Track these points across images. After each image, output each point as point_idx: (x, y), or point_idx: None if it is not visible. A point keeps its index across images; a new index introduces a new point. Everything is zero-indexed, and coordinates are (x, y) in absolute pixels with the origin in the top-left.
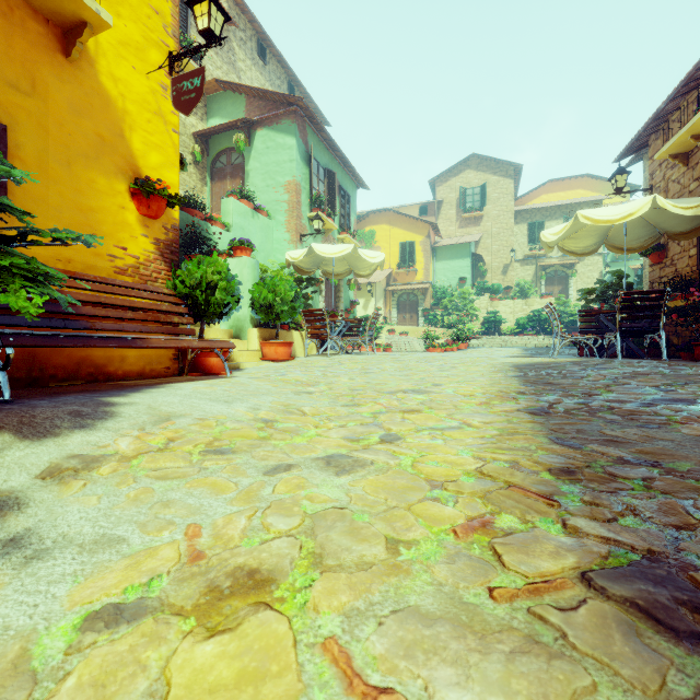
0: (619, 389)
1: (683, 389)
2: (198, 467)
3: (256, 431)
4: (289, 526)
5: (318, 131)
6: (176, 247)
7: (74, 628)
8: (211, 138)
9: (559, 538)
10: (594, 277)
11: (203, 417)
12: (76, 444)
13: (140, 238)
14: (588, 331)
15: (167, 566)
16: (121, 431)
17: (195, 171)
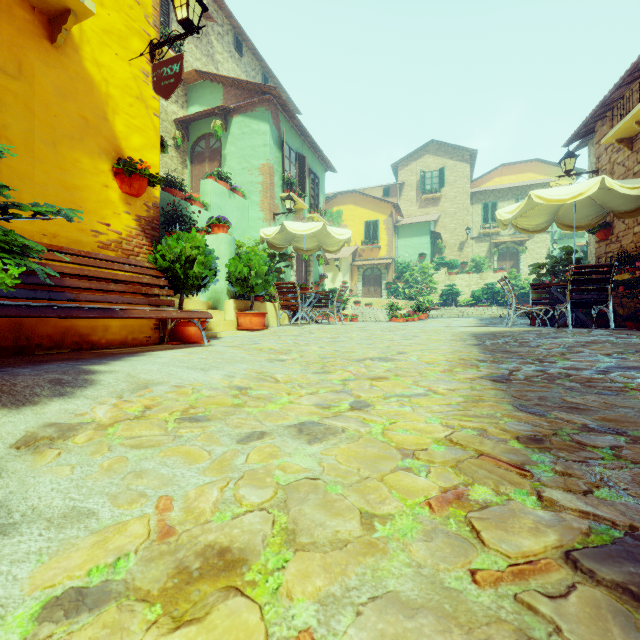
0: (574, 357)
1: (634, 357)
2: (173, 435)
3: (230, 398)
4: (261, 499)
5: (290, 118)
6: (157, 224)
7: (32, 617)
8: (191, 124)
9: (536, 512)
10: (543, 253)
11: (180, 384)
12: (53, 412)
13: (123, 215)
14: (540, 303)
15: (136, 543)
16: (100, 399)
17: (176, 154)
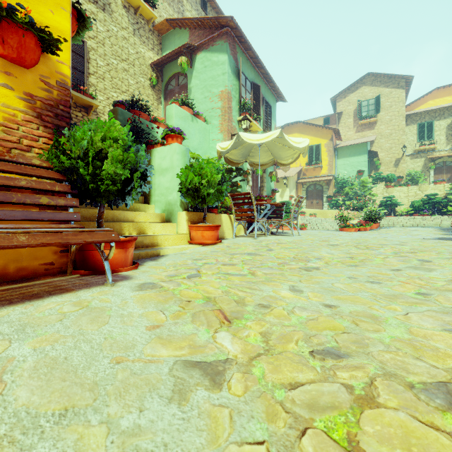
0: None
1: None
2: None
3: None
4: None
5: (246, 50)
6: (65, 110)
7: None
8: (164, 67)
9: None
10: None
11: None
12: None
13: None
14: None
15: None
16: None
17: (152, 93)
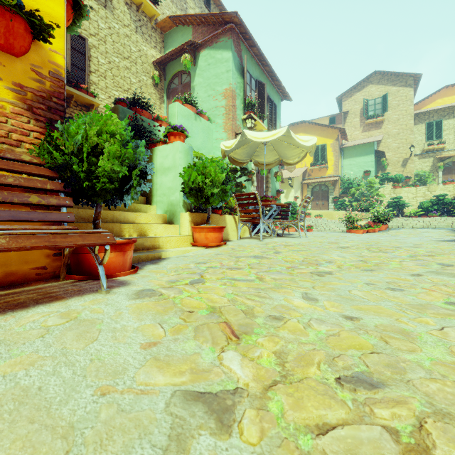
0: None
1: None
2: None
3: None
4: None
5: (250, 47)
6: (58, 103)
7: None
8: (167, 66)
9: None
10: None
11: None
12: None
13: None
14: None
15: None
16: None
17: (154, 91)
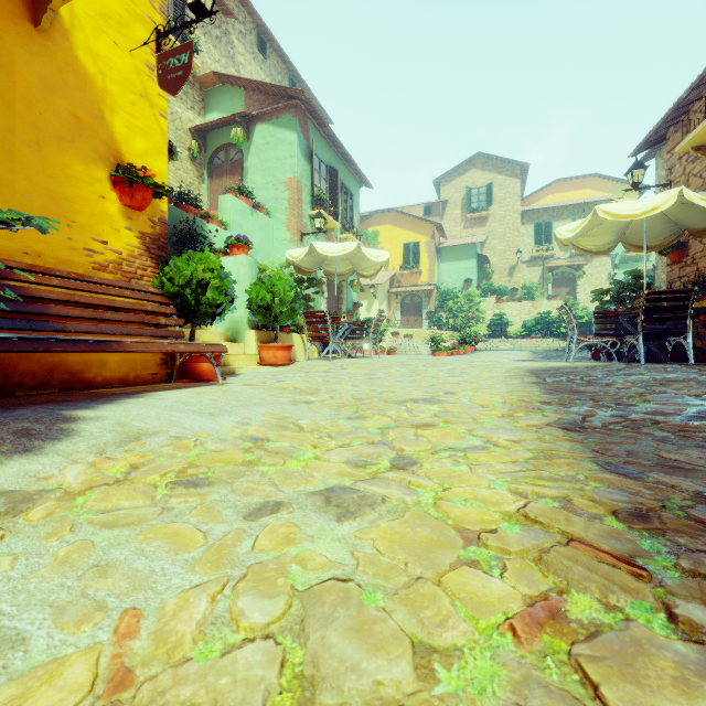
0: (656, 399)
1: None
2: (161, 507)
3: (242, 453)
4: (268, 616)
5: (320, 127)
6: (164, 242)
7: None
8: (209, 133)
9: (674, 645)
10: (602, 278)
11: (181, 435)
12: (8, 476)
13: (123, 232)
14: (604, 334)
15: (69, 702)
16: (74, 455)
17: (192, 167)
